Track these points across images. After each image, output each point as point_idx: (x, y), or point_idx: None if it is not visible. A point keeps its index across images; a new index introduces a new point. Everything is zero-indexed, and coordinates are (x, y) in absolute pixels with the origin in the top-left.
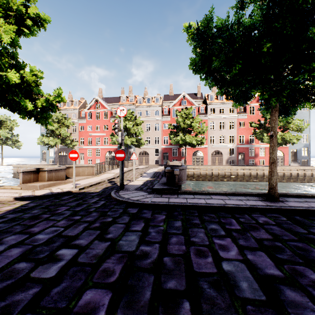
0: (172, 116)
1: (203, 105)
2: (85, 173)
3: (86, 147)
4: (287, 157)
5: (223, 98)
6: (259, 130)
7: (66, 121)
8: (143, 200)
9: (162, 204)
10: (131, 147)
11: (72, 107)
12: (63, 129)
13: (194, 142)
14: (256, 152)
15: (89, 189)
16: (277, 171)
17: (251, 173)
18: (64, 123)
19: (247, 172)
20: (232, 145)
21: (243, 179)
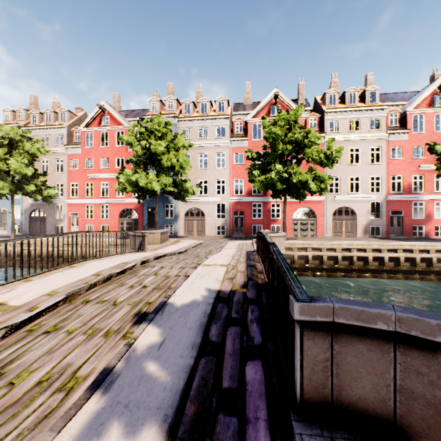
0: (251, 139)
1: (315, 115)
2: None
3: (83, 201)
4: None
5: (357, 100)
6: None
7: (27, 144)
8: None
9: None
10: (170, 201)
11: (56, 123)
12: (16, 160)
13: (310, 185)
14: (427, 210)
15: None
16: None
17: None
18: (24, 149)
19: (440, 256)
20: (377, 197)
21: (430, 274)
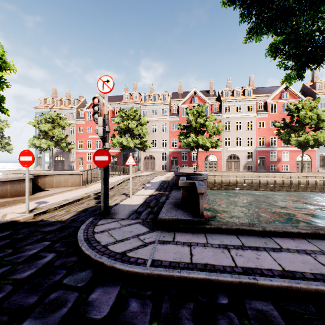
0: (181, 116)
1: (217, 103)
2: (68, 183)
3: (85, 151)
4: (315, 162)
5: (240, 95)
6: (284, 130)
7: (61, 121)
8: (135, 256)
9: (179, 277)
10: (135, 151)
11: (69, 106)
12: (57, 130)
13: (208, 144)
14: (278, 156)
15: (54, 213)
16: (308, 179)
17: (276, 181)
18: (59, 124)
19: (271, 179)
20: (250, 149)
21: (267, 188)
